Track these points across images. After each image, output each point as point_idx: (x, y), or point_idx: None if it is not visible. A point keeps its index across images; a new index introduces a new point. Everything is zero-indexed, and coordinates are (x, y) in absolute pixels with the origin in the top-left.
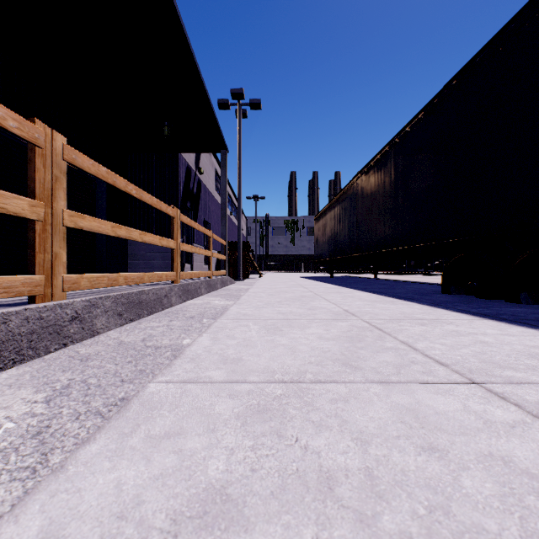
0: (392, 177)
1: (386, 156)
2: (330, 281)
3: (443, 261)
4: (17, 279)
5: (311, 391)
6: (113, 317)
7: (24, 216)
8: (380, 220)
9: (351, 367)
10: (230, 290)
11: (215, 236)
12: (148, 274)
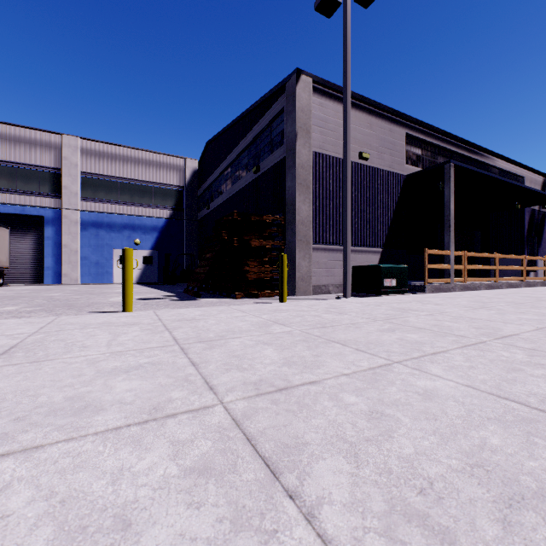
0: None
1: None
2: None
3: None
4: (494, 278)
5: (539, 289)
6: (505, 287)
7: (494, 269)
8: None
9: None
10: None
11: None
12: (513, 278)
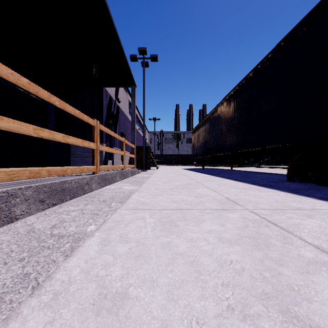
0: (247, 100)
1: (243, 86)
2: (203, 172)
3: (270, 159)
4: None
5: None
6: (34, 203)
7: None
8: (238, 130)
9: (303, 327)
10: (137, 178)
11: (126, 141)
12: (71, 168)
